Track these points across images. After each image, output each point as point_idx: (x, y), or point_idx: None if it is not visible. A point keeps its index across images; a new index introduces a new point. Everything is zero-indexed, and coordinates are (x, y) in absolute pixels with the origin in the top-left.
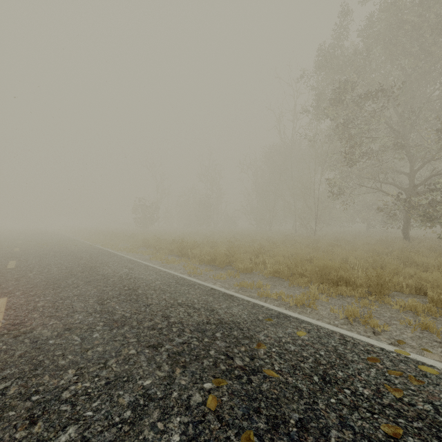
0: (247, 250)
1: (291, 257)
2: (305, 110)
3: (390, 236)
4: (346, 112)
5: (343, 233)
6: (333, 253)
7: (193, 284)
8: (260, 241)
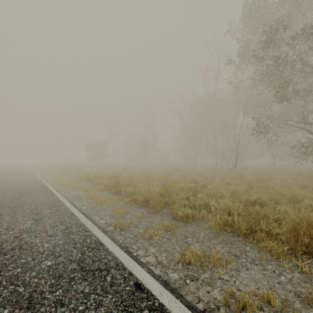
0: (182, 187)
1: (231, 197)
2: (230, 59)
3: (301, 170)
4: (279, 50)
5: (256, 167)
6: (273, 191)
7: (107, 265)
8: (190, 175)
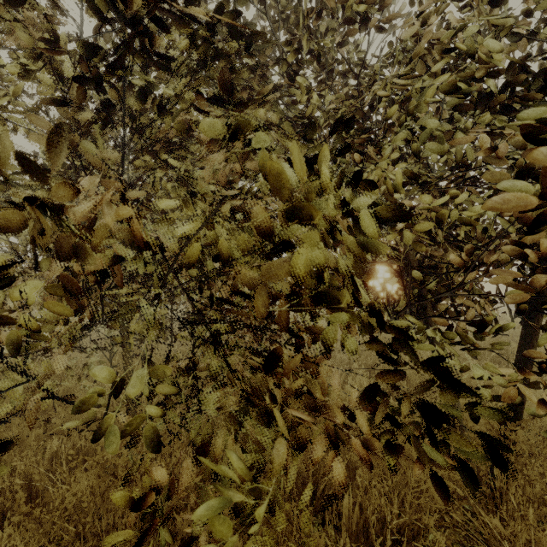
0: None
1: None
2: None
3: None
4: None
5: None
6: None
7: None
8: None
